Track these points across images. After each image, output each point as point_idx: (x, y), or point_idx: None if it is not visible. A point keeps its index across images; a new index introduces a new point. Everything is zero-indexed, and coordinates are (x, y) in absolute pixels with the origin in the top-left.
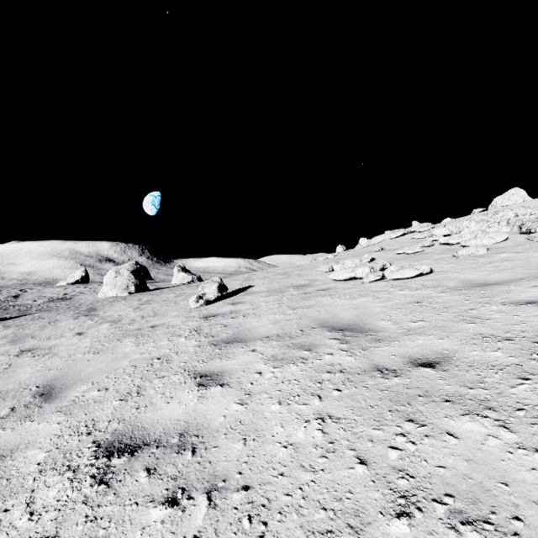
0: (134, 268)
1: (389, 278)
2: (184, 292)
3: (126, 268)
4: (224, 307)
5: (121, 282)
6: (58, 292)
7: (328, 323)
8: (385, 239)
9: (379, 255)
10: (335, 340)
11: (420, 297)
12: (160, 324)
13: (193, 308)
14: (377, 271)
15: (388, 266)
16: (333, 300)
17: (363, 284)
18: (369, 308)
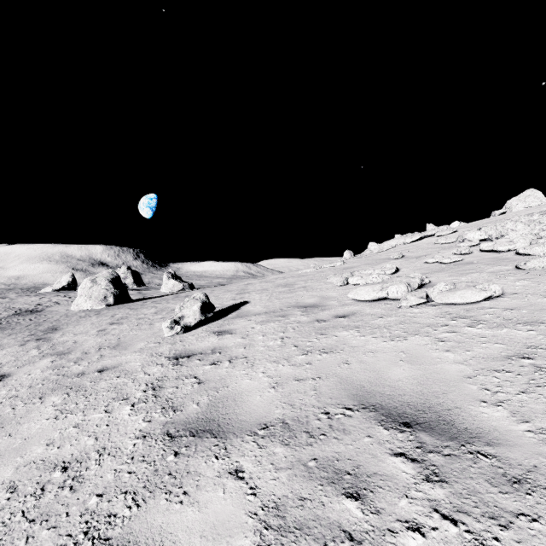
0: (113, 276)
1: (440, 302)
2: (167, 306)
3: (104, 276)
4: (206, 338)
5: (98, 292)
6: (31, 301)
7: (373, 397)
8: (398, 244)
9: (402, 264)
10: (408, 464)
11: (519, 343)
12: (113, 365)
13: (167, 337)
14: (418, 290)
15: (427, 281)
16: (364, 338)
17: (401, 309)
18: (436, 362)
